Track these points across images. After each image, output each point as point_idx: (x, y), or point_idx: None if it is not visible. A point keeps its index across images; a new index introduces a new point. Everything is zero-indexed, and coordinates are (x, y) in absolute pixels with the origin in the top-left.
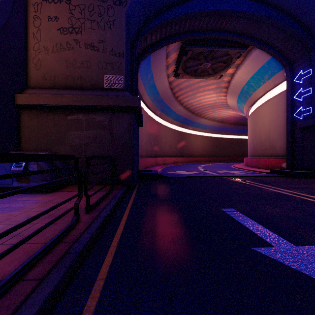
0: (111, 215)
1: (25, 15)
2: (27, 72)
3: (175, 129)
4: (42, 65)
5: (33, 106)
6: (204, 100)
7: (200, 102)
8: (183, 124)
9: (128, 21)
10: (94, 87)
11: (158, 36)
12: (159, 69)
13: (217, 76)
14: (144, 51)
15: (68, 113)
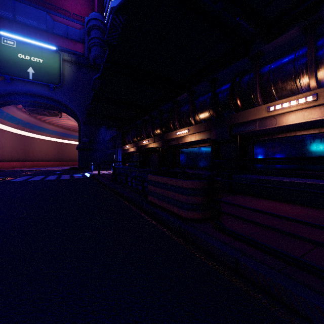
0: None
1: None
2: None
3: (54, 140)
4: None
5: None
6: (70, 123)
7: (68, 124)
8: (62, 136)
9: None
10: None
11: None
12: (12, 111)
13: (57, 117)
14: None
15: None
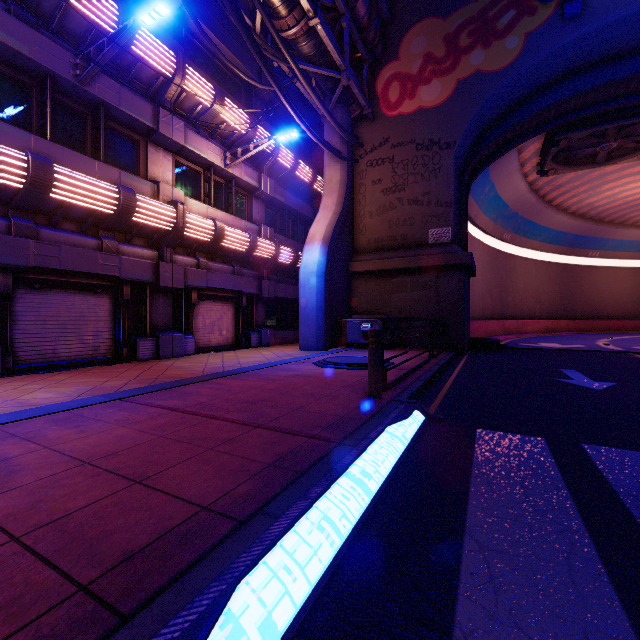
0: (449, 364)
1: (353, 186)
2: (354, 238)
3: (551, 260)
4: (366, 230)
5: (362, 272)
6: (627, 192)
7: (614, 198)
8: (571, 248)
9: (456, 159)
10: (417, 245)
11: (501, 142)
12: (505, 174)
13: None
14: (477, 167)
15: (393, 276)
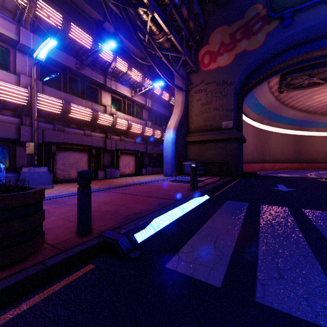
0: (229, 182)
1: (188, 102)
2: (188, 126)
3: (290, 133)
4: (194, 122)
5: (192, 141)
6: None
7: (320, 102)
8: (300, 127)
9: (235, 89)
10: (217, 129)
11: (257, 80)
12: (261, 93)
13: None
14: (247, 91)
15: (206, 143)
